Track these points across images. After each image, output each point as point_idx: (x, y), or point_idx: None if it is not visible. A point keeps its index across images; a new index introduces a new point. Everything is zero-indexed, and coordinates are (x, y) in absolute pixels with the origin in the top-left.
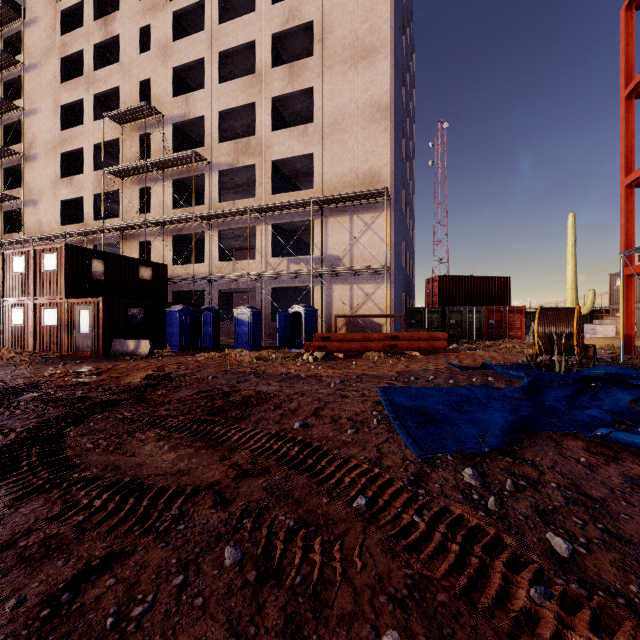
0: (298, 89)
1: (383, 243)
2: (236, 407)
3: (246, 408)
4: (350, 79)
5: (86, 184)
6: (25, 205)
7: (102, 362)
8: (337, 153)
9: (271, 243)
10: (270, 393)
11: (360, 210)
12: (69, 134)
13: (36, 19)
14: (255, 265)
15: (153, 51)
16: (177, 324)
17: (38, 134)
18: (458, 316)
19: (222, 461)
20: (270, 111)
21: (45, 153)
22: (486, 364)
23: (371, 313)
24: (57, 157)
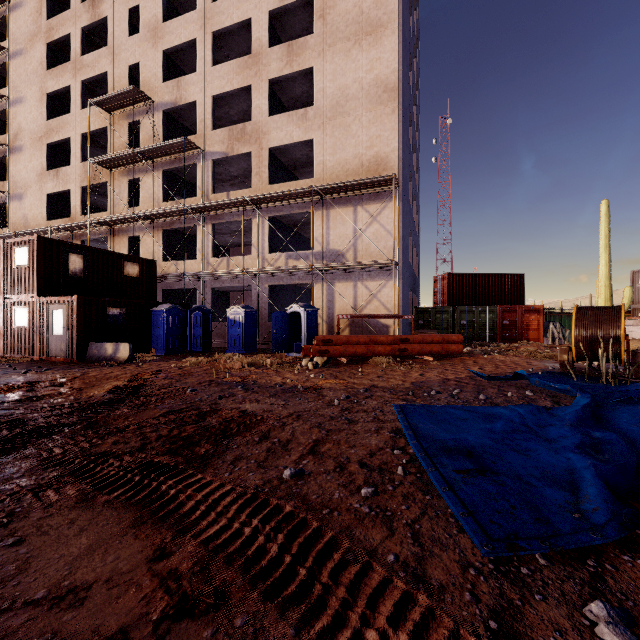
0: (297, 70)
1: (390, 236)
2: (209, 438)
3: (222, 440)
4: (354, 57)
5: (73, 176)
6: (10, 199)
7: (72, 369)
8: (340, 138)
9: (268, 237)
10: (257, 415)
11: (365, 200)
12: (55, 123)
13: (22, 3)
14: (251, 261)
15: (143, 33)
16: (163, 325)
17: (24, 124)
18: (469, 316)
19: (154, 562)
20: (267, 94)
21: (31, 144)
22: (519, 374)
23: (377, 313)
24: (43, 148)
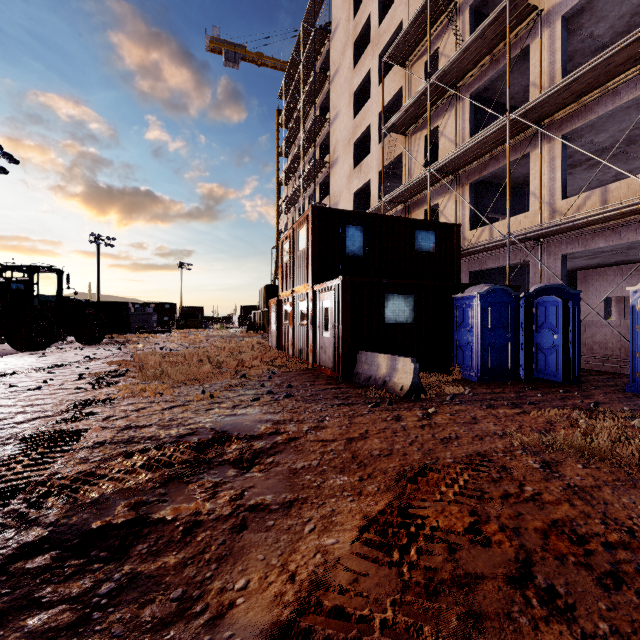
0: None
1: None
2: None
3: None
4: None
5: (372, 164)
6: None
7: (316, 401)
8: None
9: None
10: None
11: None
12: (359, 118)
13: (337, 25)
14: None
15: None
16: (475, 324)
17: (338, 136)
18: None
19: None
20: None
21: (343, 151)
22: None
23: None
24: (350, 150)
